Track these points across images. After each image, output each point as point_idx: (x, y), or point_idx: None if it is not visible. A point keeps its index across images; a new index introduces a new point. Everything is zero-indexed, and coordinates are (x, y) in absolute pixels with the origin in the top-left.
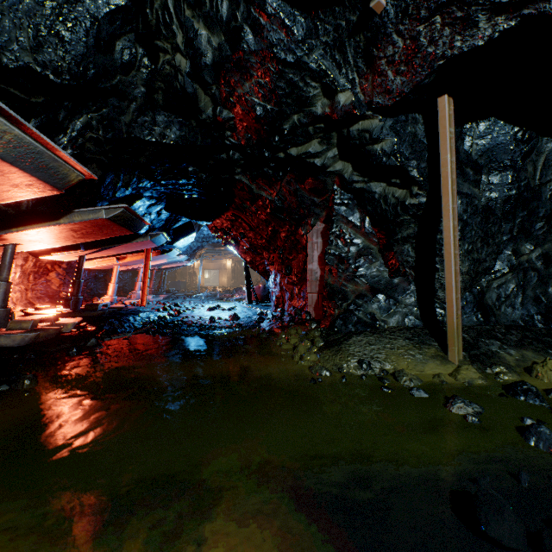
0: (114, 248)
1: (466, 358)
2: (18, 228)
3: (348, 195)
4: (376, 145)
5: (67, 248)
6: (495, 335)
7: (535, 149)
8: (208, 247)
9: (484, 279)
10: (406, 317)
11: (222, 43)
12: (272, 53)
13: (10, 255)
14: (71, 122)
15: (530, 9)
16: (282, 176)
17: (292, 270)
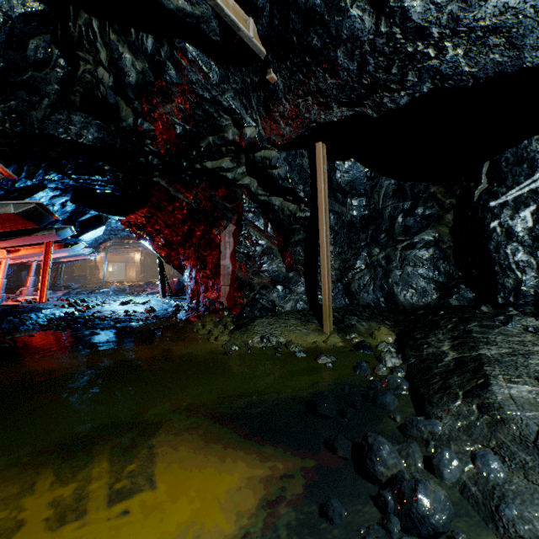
0: (9, 241)
1: (335, 330)
2: None
3: (254, 204)
4: (274, 170)
5: None
6: (355, 313)
7: (378, 184)
8: (115, 239)
9: (350, 273)
10: (298, 303)
11: (147, 70)
12: (191, 88)
13: None
14: None
15: (358, 109)
16: (198, 183)
17: (207, 265)
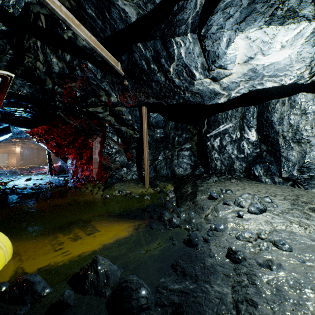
0: None
1: (150, 186)
2: None
3: (112, 129)
4: (124, 116)
5: None
6: (158, 179)
7: (168, 123)
8: None
9: (156, 162)
10: (133, 175)
11: (65, 68)
12: (87, 79)
13: None
14: None
15: (160, 101)
16: (83, 117)
17: (83, 157)
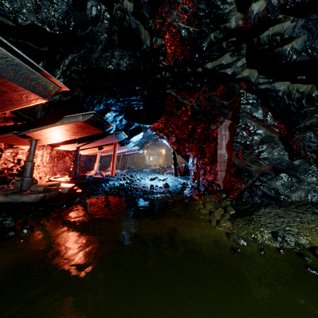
0: (95, 142)
1: None
2: (33, 129)
3: (252, 96)
4: (286, 45)
5: (69, 142)
6: None
7: None
8: (151, 142)
9: None
10: (309, 194)
11: None
12: None
13: (34, 146)
14: (62, 61)
15: None
16: (199, 87)
17: (205, 154)
